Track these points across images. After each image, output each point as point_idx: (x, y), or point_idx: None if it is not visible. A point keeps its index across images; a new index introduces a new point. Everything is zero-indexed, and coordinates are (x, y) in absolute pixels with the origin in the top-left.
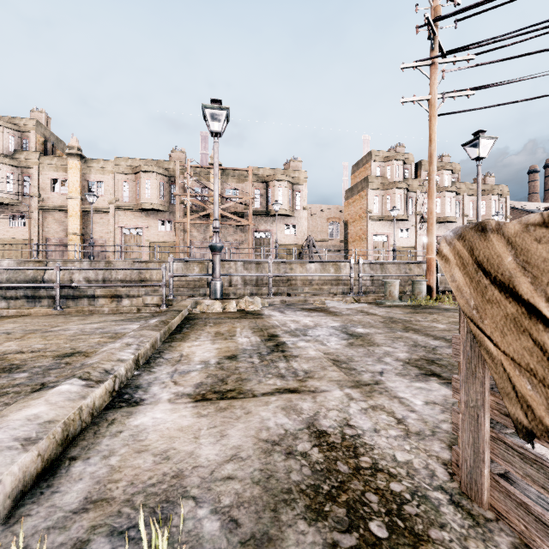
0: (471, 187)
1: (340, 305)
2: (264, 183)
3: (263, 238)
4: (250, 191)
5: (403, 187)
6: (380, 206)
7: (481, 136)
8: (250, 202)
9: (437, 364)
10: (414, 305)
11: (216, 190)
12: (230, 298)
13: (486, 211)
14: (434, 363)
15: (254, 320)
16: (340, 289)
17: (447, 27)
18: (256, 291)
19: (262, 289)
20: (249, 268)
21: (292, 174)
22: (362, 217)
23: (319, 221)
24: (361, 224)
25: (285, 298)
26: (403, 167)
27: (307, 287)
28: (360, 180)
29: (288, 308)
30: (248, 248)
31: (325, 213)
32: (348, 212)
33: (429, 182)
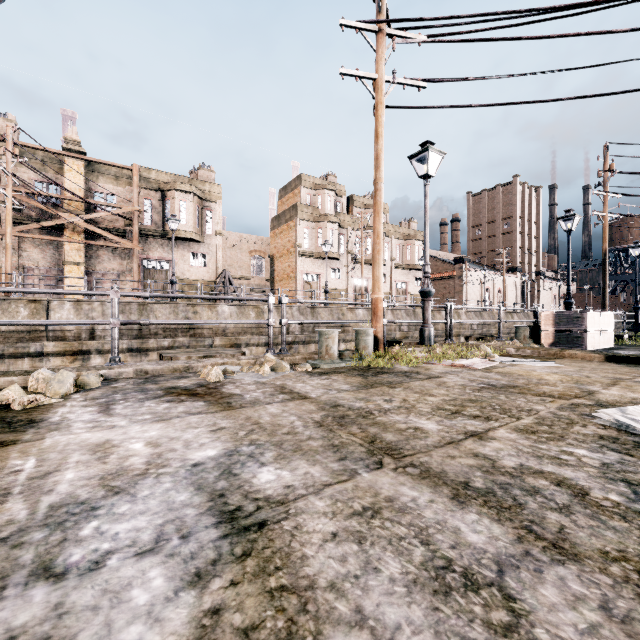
0: (398, 230)
1: (247, 376)
2: (159, 191)
3: (158, 270)
4: (134, 200)
5: (335, 221)
6: (311, 240)
7: (431, 148)
8: (134, 216)
9: None
10: (361, 368)
11: None
12: (6, 374)
13: (411, 256)
14: None
15: None
16: (262, 339)
17: None
18: (139, 345)
19: (148, 342)
20: (126, 311)
21: (201, 186)
22: (291, 252)
23: (240, 254)
24: (290, 260)
25: (145, 367)
26: (335, 199)
27: (218, 338)
28: (289, 207)
29: (137, 391)
30: (125, 280)
31: (247, 244)
32: (275, 244)
33: (375, 193)
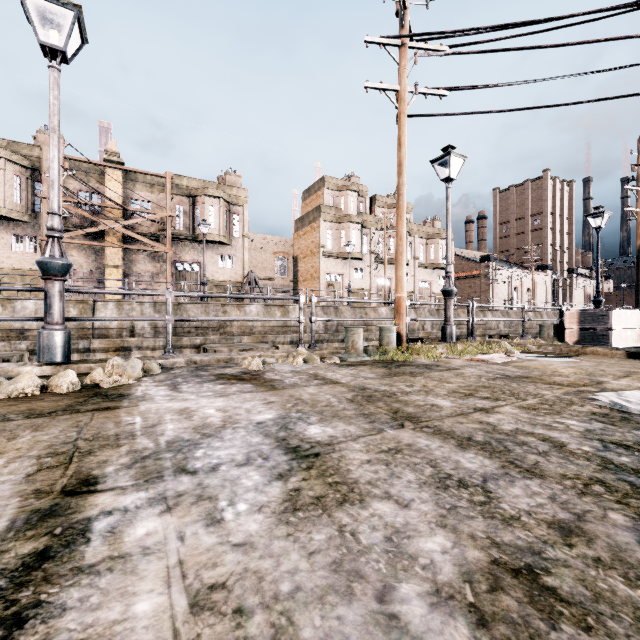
0: (421, 229)
1: (283, 366)
2: (190, 197)
3: (189, 271)
4: (168, 206)
5: (358, 222)
6: (334, 241)
7: (452, 152)
8: (168, 221)
9: (562, 599)
10: (385, 361)
11: (54, 159)
12: (85, 362)
13: (435, 255)
14: (549, 594)
15: (88, 417)
16: (288, 338)
17: (418, 3)
18: (174, 342)
19: (182, 340)
20: (162, 311)
21: (229, 191)
22: (314, 252)
23: (264, 255)
24: (313, 260)
25: (195, 357)
26: (358, 200)
27: (246, 336)
28: (312, 209)
29: (193, 376)
30: (161, 282)
31: (271, 245)
32: (298, 246)
33: (398, 198)
